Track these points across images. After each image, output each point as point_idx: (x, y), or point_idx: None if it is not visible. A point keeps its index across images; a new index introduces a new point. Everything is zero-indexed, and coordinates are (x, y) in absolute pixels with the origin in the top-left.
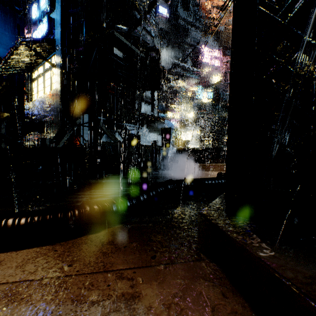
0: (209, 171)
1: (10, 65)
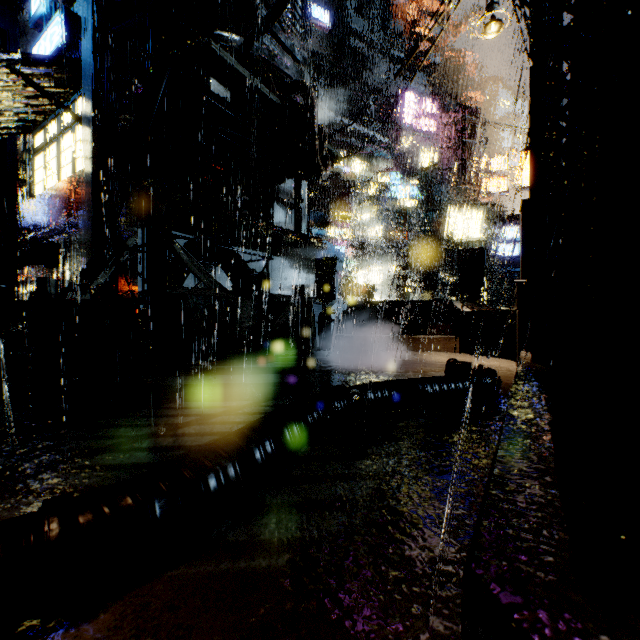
0: (420, 352)
1: None
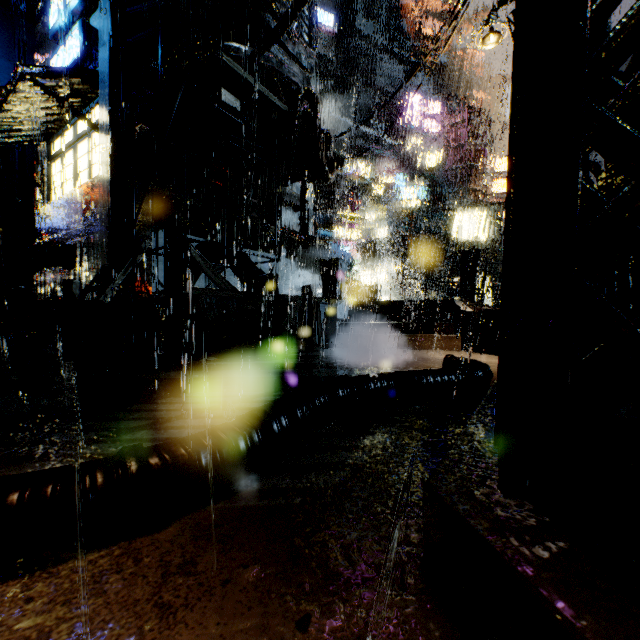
0: (423, 350)
1: (1, 125)
